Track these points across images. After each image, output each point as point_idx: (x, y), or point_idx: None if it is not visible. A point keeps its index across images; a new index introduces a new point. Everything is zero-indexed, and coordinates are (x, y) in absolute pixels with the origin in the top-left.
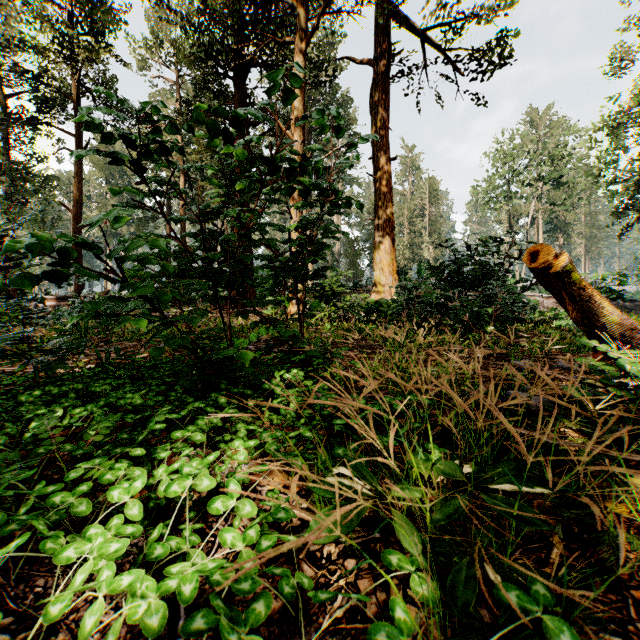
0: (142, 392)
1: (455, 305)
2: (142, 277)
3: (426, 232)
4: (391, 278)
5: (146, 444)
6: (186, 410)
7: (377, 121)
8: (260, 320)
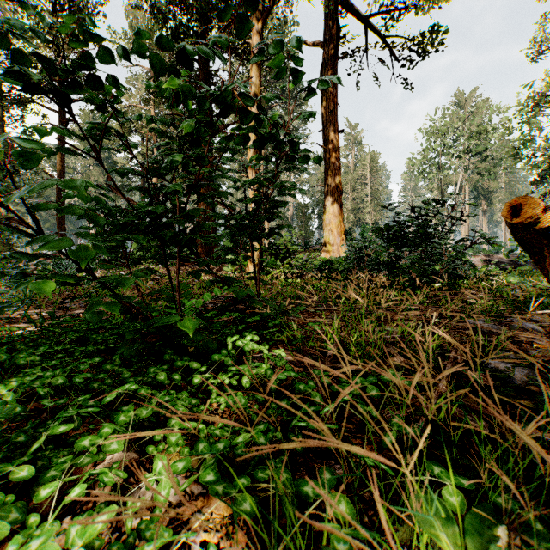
0: (67, 368)
1: (404, 263)
2: (92, 235)
3: (367, 199)
4: (339, 238)
5: (51, 448)
6: (113, 394)
7: (326, 97)
8: (215, 279)
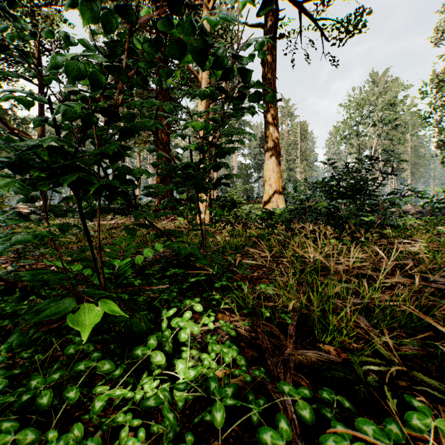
0: None
1: (344, 214)
2: None
3: (298, 160)
4: (277, 192)
5: None
6: None
7: (267, 70)
8: (158, 232)
